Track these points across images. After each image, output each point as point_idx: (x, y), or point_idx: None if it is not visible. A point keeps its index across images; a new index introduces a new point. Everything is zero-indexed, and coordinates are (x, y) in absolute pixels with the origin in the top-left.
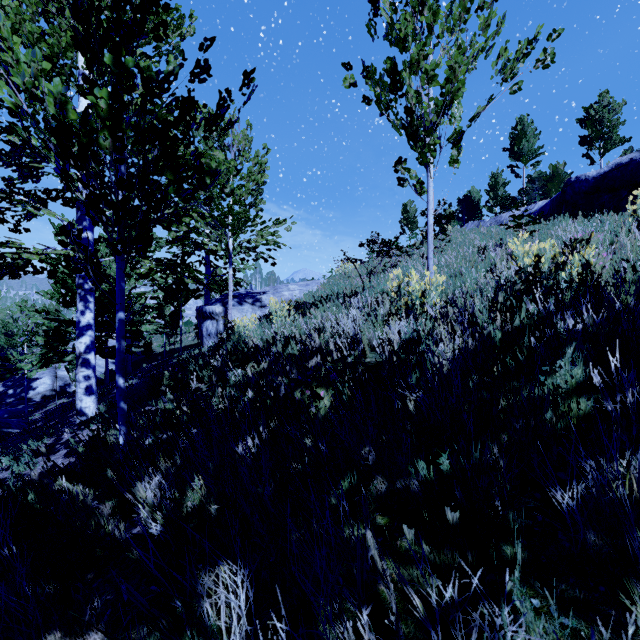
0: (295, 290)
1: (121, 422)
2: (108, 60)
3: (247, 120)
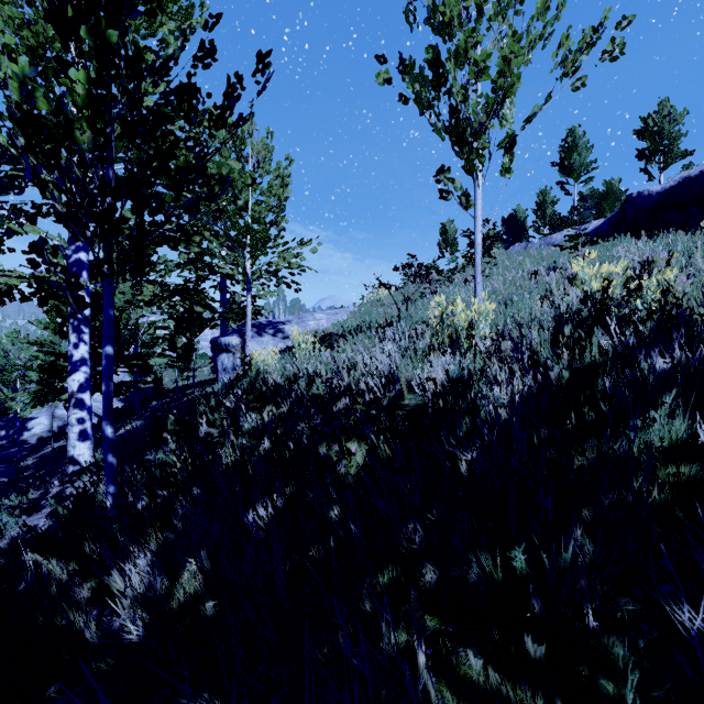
0: (322, 319)
1: (109, 480)
2: (83, 31)
3: (267, 127)
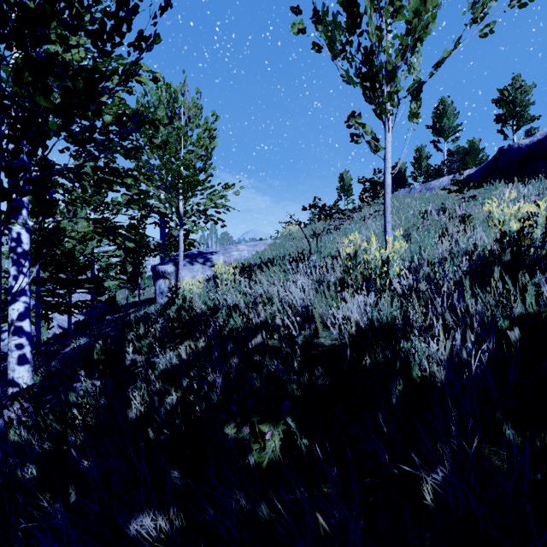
0: (244, 250)
1: None
2: None
3: (197, 88)
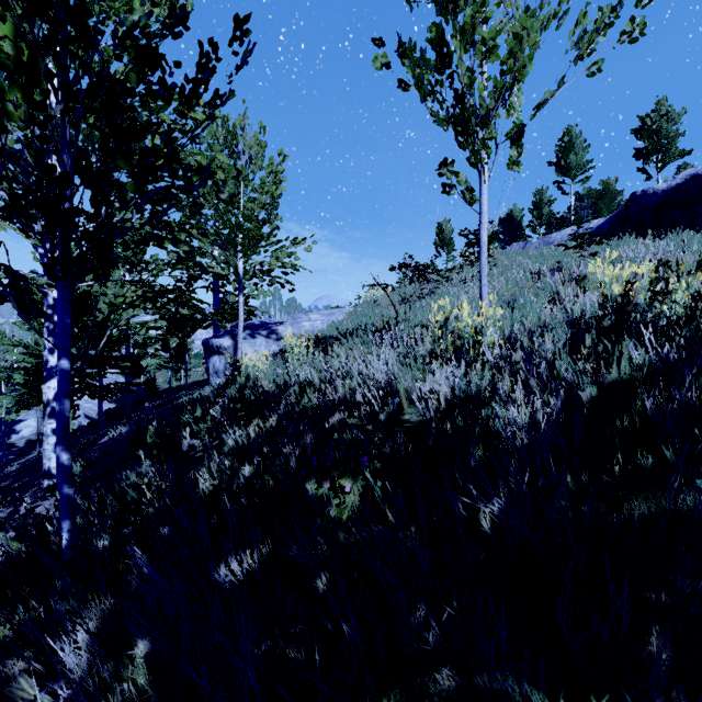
0: (317, 320)
1: (64, 514)
2: None
3: (260, 121)
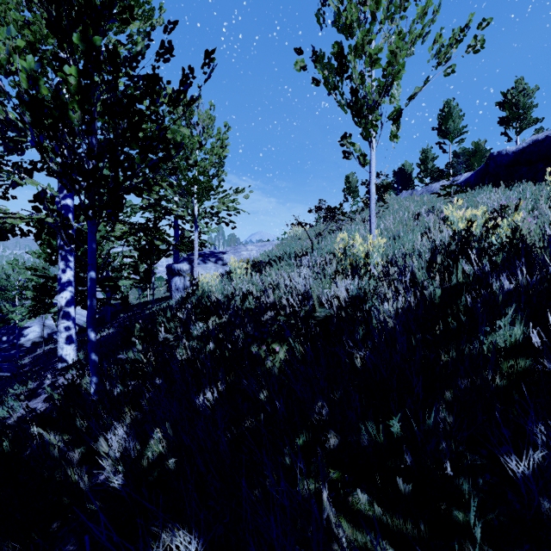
0: (252, 250)
1: (92, 372)
2: (76, 38)
3: (210, 101)
